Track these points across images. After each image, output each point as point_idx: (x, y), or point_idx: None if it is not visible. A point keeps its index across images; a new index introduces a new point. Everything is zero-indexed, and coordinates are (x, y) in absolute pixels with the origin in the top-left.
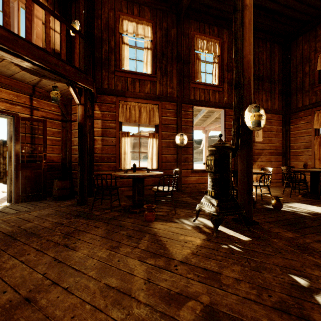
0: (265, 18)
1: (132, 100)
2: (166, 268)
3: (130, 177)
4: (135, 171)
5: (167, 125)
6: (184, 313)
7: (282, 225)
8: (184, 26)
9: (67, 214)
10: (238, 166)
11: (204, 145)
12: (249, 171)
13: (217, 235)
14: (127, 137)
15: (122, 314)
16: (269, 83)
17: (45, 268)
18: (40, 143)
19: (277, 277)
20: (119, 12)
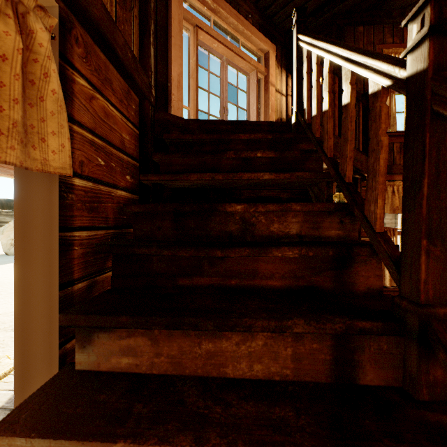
0: None
1: (401, 178)
2: None
3: None
4: None
5: None
6: None
7: None
8: None
9: None
10: None
11: None
12: None
13: None
14: (392, 235)
15: None
16: None
17: None
18: None
19: None
20: (380, 46)
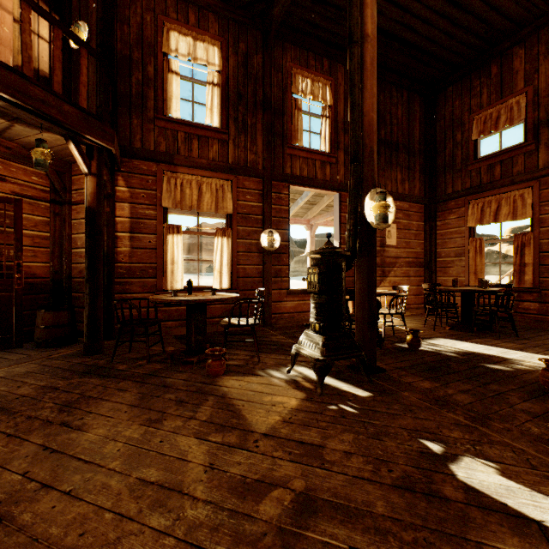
0: (399, 54)
1: (185, 171)
2: (241, 446)
3: (181, 303)
4: (190, 292)
5: (247, 215)
6: (266, 507)
7: (418, 371)
8: (276, 52)
9: (65, 371)
10: (357, 283)
11: (309, 249)
12: (372, 291)
13: (323, 391)
14: (177, 234)
15: (167, 520)
16: (406, 154)
17: (27, 463)
18: (9, 243)
19: (403, 445)
20: (162, 17)
